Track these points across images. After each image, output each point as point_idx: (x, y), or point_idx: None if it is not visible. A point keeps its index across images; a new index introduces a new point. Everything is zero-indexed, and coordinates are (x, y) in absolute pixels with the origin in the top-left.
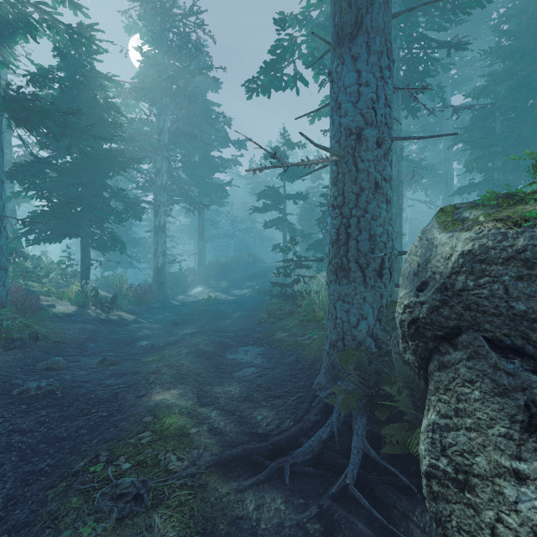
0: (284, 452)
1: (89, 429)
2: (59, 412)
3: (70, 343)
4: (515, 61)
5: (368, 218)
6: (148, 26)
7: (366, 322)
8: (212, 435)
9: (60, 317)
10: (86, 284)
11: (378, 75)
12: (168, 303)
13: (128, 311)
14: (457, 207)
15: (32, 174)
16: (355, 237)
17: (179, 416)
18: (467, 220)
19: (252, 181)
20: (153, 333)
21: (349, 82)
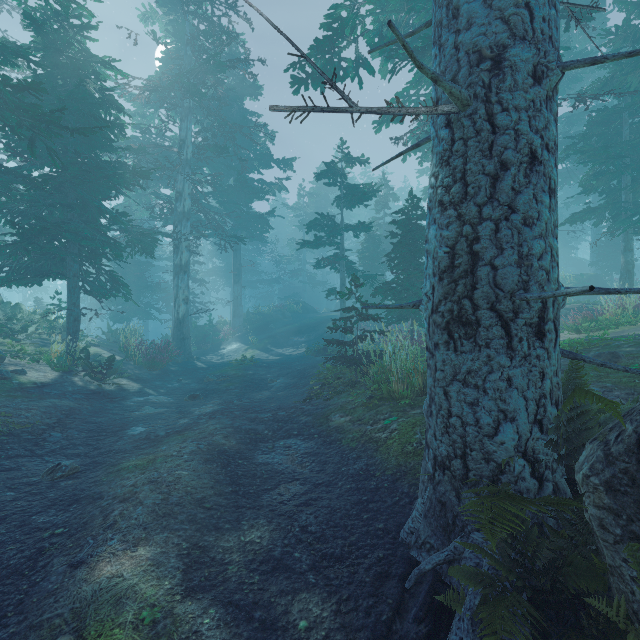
0: None
1: None
2: None
3: (20, 433)
4: None
5: (517, 222)
6: (169, 14)
7: (513, 427)
8: None
9: (27, 389)
10: (73, 341)
11: None
12: (190, 365)
13: (133, 378)
14: None
15: None
16: (489, 259)
17: (131, 636)
18: None
19: (302, 213)
20: (159, 412)
21: None
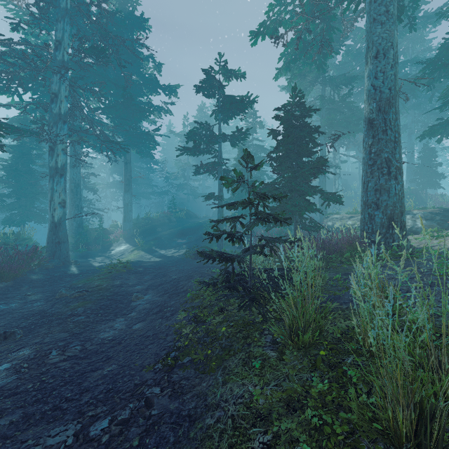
0: None
1: None
2: None
3: None
4: None
5: None
6: None
7: None
8: None
9: None
10: None
11: None
12: (60, 271)
13: None
14: None
15: None
16: None
17: None
18: None
19: None
20: None
21: None
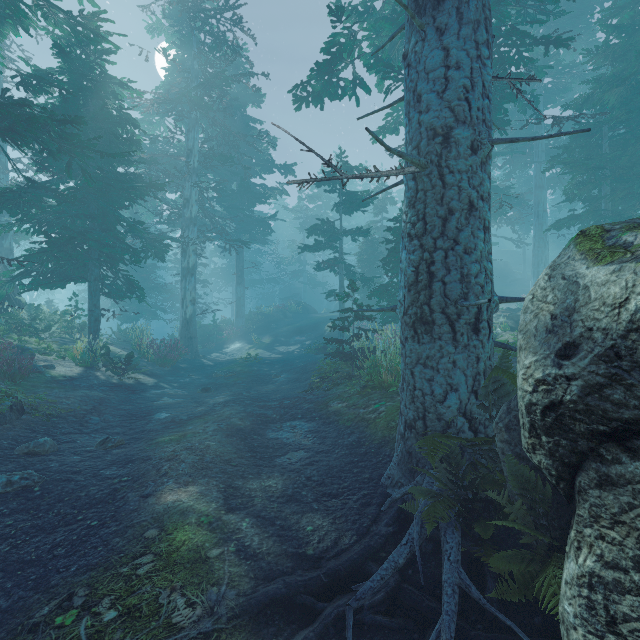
0: (345, 587)
1: (69, 547)
2: (32, 520)
3: (66, 416)
4: (628, 63)
5: (460, 251)
6: (175, 26)
7: (456, 395)
8: (241, 560)
9: (60, 382)
10: (94, 339)
11: (474, 54)
12: (198, 362)
13: (148, 373)
14: (607, 229)
15: (26, 203)
16: (441, 277)
17: (197, 529)
18: (634, 245)
19: (302, 215)
20: (177, 402)
21: (432, 65)
